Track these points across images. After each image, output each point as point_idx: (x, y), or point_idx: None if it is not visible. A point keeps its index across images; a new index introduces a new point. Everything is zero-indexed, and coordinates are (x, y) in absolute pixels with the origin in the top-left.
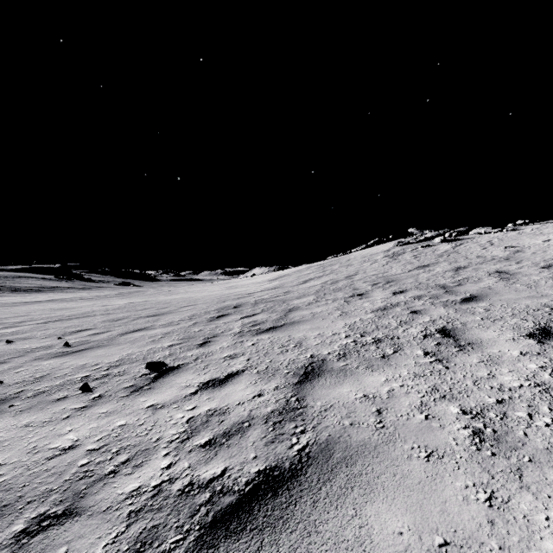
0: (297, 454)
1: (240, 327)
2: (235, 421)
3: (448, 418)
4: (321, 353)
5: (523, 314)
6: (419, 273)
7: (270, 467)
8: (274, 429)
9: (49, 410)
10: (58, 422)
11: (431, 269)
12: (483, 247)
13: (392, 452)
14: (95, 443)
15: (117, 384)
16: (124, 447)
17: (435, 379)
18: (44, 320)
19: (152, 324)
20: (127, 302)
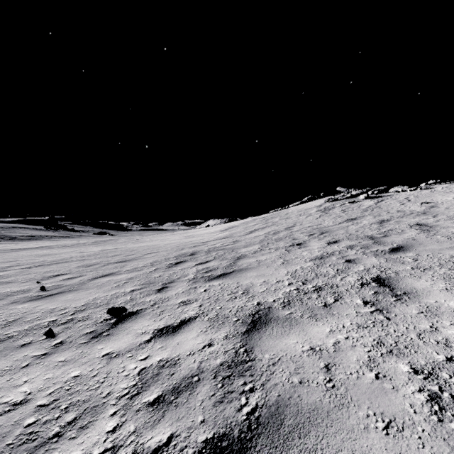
0: (246, 419)
1: (194, 274)
2: (185, 374)
3: (399, 378)
4: (267, 301)
5: (449, 264)
6: (348, 225)
7: (218, 436)
8: (223, 385)
9: (11, 357)
10: (16, 372)
11: (358, 221)
12: (401, 203)
13: (347, 420)
14: (46, 398)
15: (79, 330)
16: (74, 403)
17: (378, 331)
18: (28, 266)
19: (119, 270)
20: (101, 249)
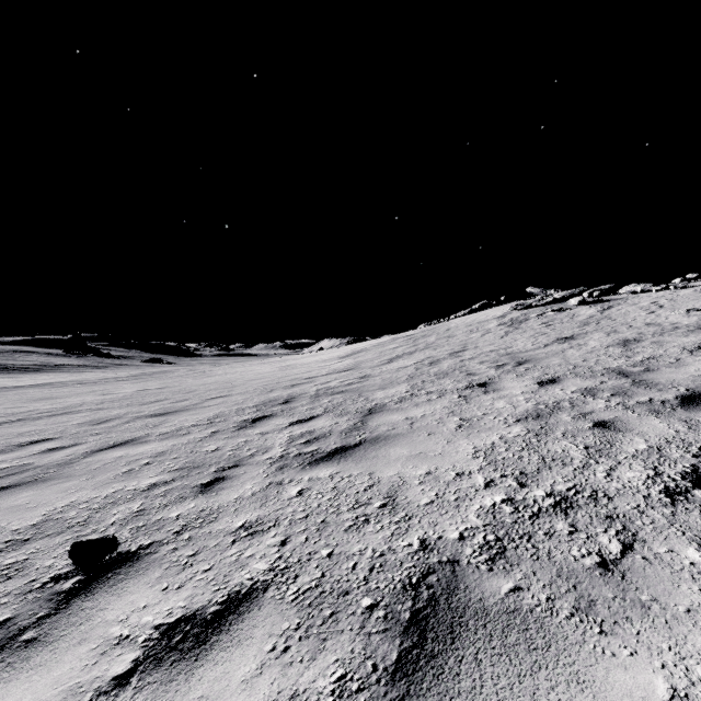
0: None
1: (284, 446)
2: None
3: None
4: (444, 537)
5: None
6: (564, 349)
7: None
8: None
9: None
10: None
11: (581, 342)
12: (649, 311)
13: None
14: None
15: None
16: None
17: None
18: (1, 420)
19: (148, 432)
20: (137, 390)
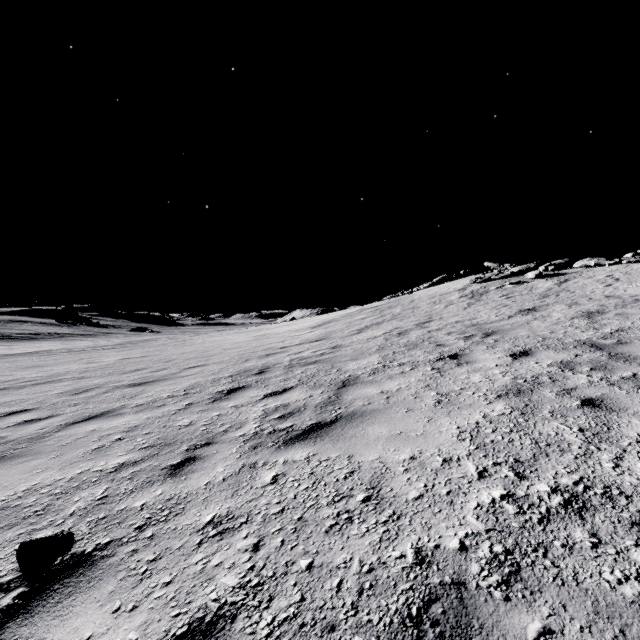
0: None
1: (258, 421)
2: None
3: None
4: (442, 546)
5: None
6: (529, 320)
7: None
8: None
9: None
10: None
11: (544, 314)
12: (605, 283)
13: None
14: None
15: None
16: None
17: None
18: None
19: (124, 403)
20: (120, 358)
